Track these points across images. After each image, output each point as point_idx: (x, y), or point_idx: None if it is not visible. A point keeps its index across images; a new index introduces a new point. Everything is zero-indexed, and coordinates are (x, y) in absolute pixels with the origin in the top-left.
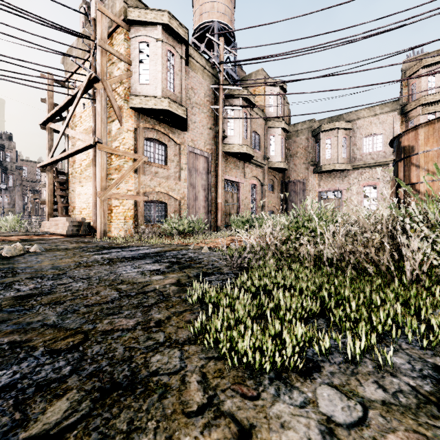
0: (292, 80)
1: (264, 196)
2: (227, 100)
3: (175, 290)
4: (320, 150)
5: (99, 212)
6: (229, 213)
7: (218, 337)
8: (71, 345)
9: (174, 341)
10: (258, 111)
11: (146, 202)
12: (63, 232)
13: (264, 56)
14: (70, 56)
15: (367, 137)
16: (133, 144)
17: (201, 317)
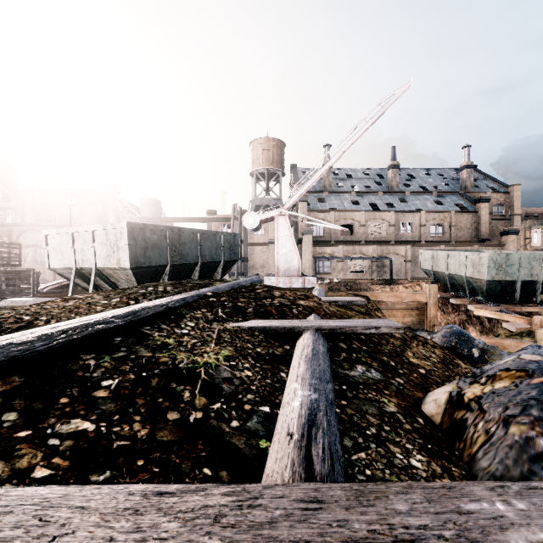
0: None
1: None
2: None
3: None
4: None
5: None
6: None
7: None
8: None
9: None
10: None
11: None
12: None
13: None
14: None
15: None
16: None
17: None
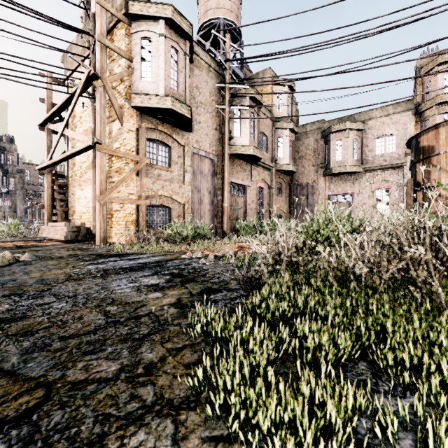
0: (302, 78)
1: (271, 200)
2: (233, 99)
3: (174, 314)
4: (330, 151)
5: (98, 216)
6: (236, 217)
7: (229, 402)
8: (22, 410)
9: (167, 402)
10: (265, 112)
11: (149, 206)
12: (61, 238)
13: (272, 53)
14: (68, 52)
15: (379, 138)
16: (135, 145)
17: (204, 362)
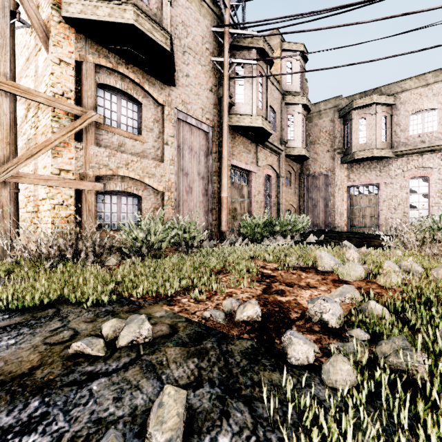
0: (337, 7)
1: (281, 192)
2: (234, 52)
3: None
4: (352, 132)
5: None
6: (238, 213)
7: None
8: None
9: None
10: (273, 81)
11: (103, 193)
12: None
13: None
14: None
15: (415, 114)
16: (73, 89)
17: None
